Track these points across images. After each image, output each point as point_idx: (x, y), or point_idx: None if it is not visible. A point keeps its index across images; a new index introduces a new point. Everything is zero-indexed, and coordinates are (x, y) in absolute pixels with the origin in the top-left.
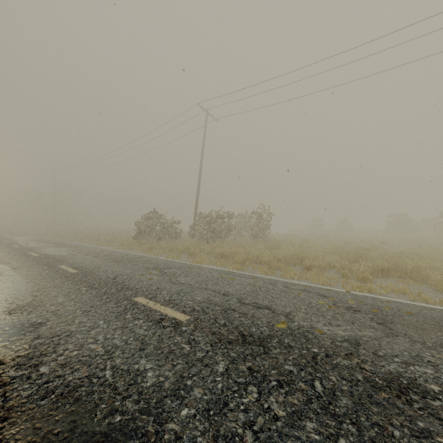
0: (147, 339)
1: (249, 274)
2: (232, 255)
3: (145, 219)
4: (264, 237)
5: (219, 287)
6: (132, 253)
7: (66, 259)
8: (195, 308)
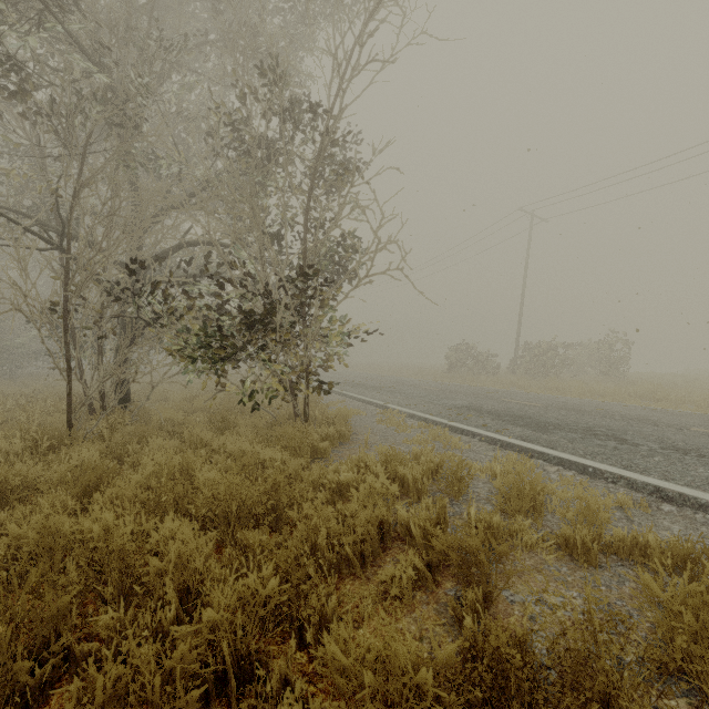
0: (523, 407)
1: (586, 399)
2: (570, 390)
3: (455, 352)
4: (619, 374)
5: (558, 400)
6: (459, 384)
7: (414, 384)
8: (544, 404)
